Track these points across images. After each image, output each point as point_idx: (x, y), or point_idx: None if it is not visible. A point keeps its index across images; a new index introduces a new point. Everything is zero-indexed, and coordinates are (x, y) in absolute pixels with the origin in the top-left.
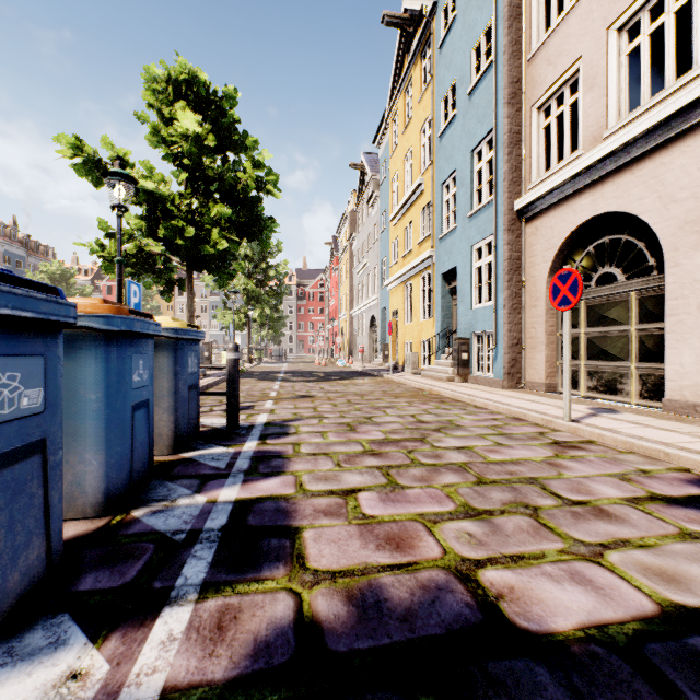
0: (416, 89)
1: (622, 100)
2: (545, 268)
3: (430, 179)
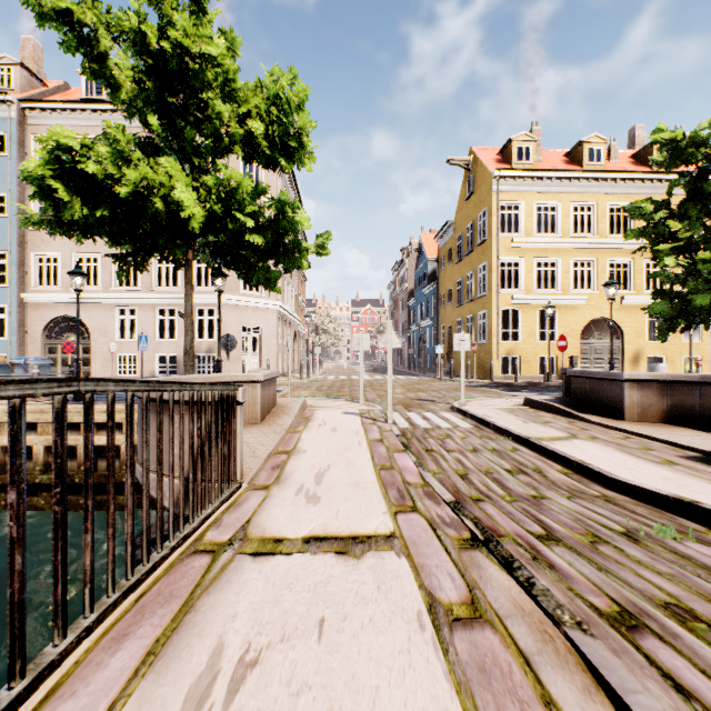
0: None
1: None
2: (41, 328)
3: None
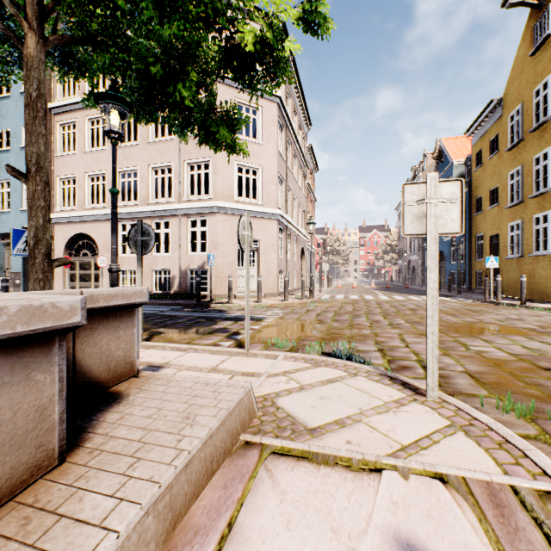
0: None
1: (90, 198)
2: (63, 246)
3: None
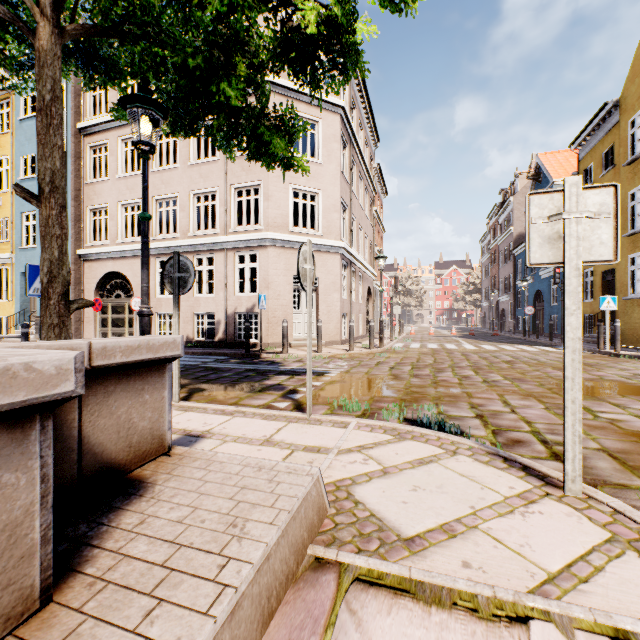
0: None
1: (124, 231)
2: (94, 286)
3: (9, 202)
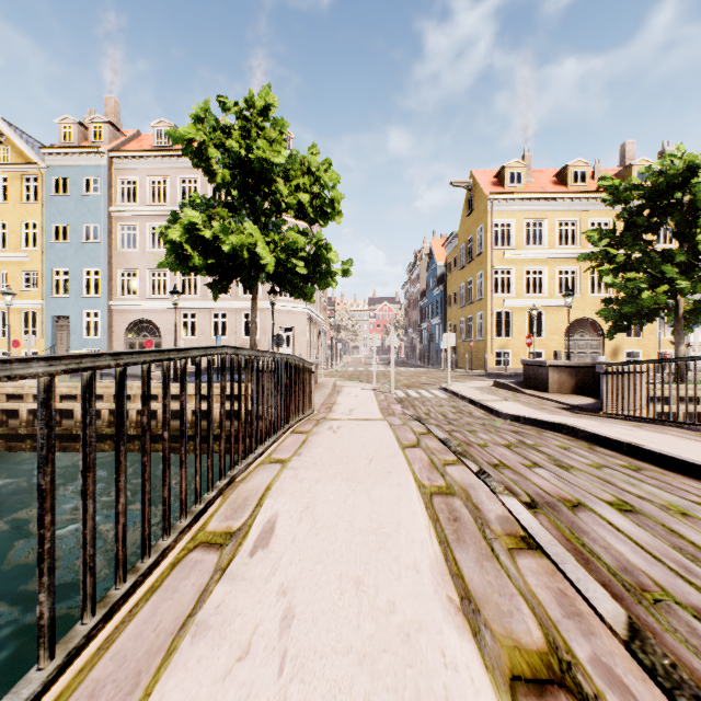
0: (16, 190)
1: (151, 290)
2: (124, 328)
3: (38, 259)
